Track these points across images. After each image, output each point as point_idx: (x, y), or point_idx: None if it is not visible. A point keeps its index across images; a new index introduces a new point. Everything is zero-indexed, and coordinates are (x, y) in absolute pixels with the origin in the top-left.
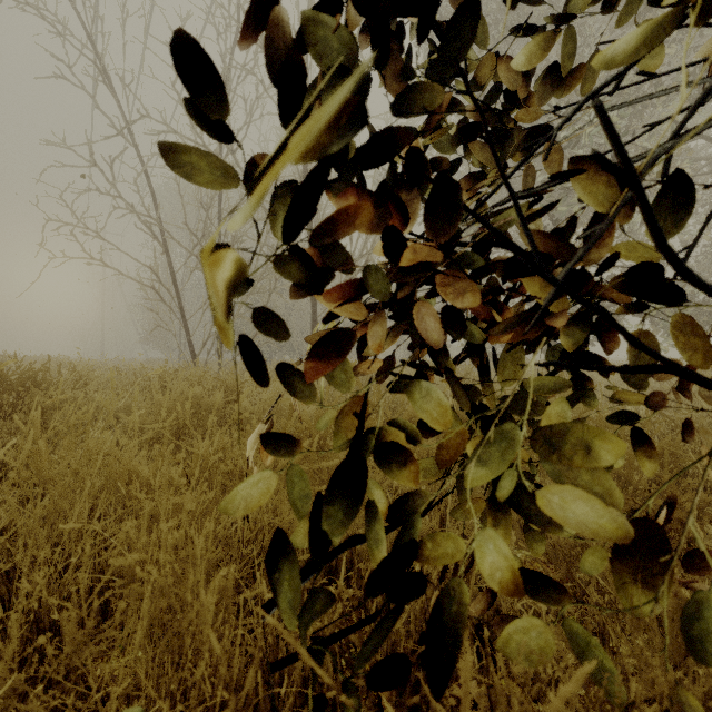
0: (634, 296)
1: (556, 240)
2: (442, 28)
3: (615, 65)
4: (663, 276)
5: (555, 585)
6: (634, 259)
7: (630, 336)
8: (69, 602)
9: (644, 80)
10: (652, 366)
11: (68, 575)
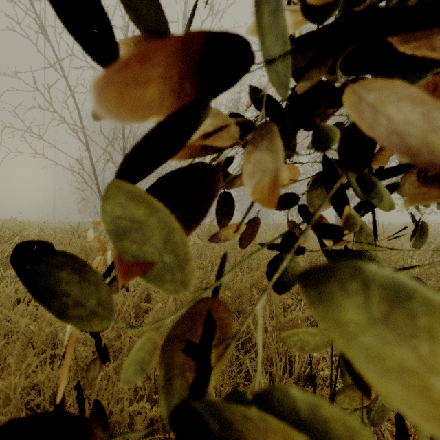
0: None
1: None
2: None
3: None
4: None
5: None
6: None
7: None
8: None
9: None
10: None
11: None
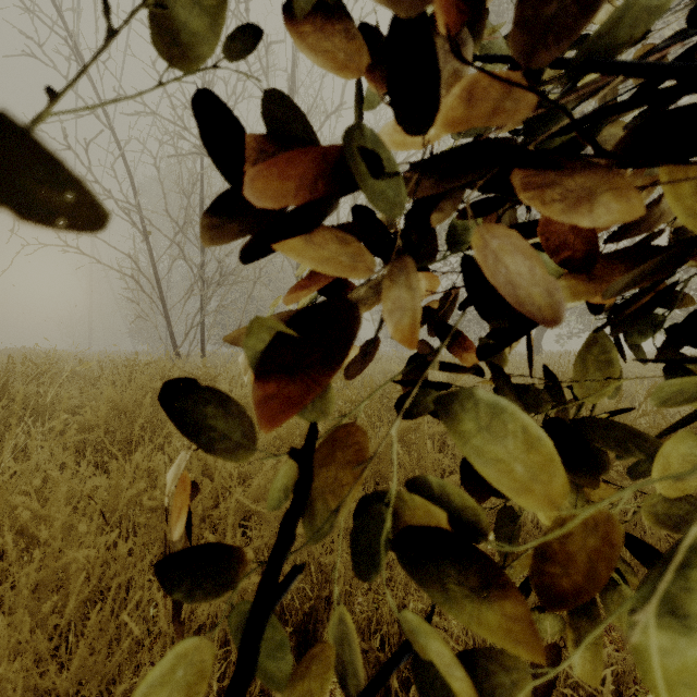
0: None
1: None
2: None
3: None
4: None
5: None
6: None
7: None
8: None
9: None
10: None
11: None
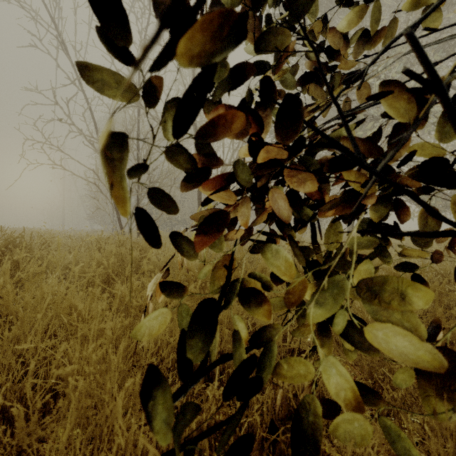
0: (424, 183)
1: (369, 143)
2: (285, 2)
3: (423, 2)
4: (448, 168)
5: (373, 395)
6: (425, 156)
7: (432, 210)
8: (19, 403)
9: (427, 34)
10: (449, 232)
11: (26, 379)
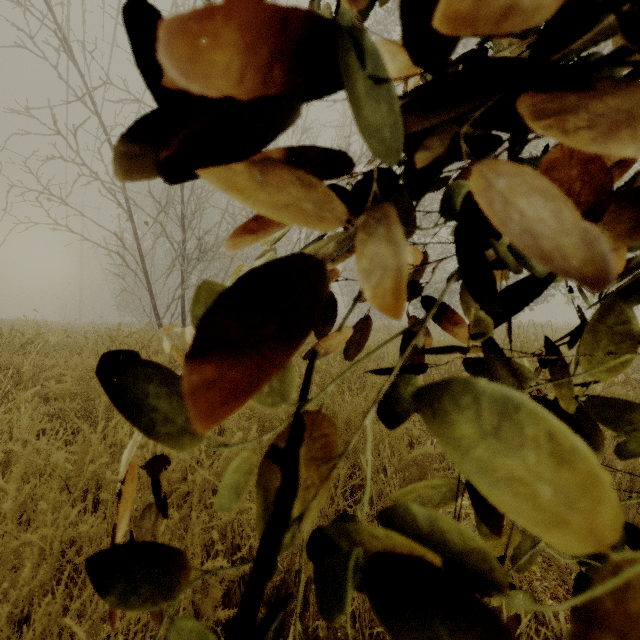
0: None
1: None
2: None
3: None
4: None
5: None
6: None
7: None
8: None
9: None
10: None
11: None
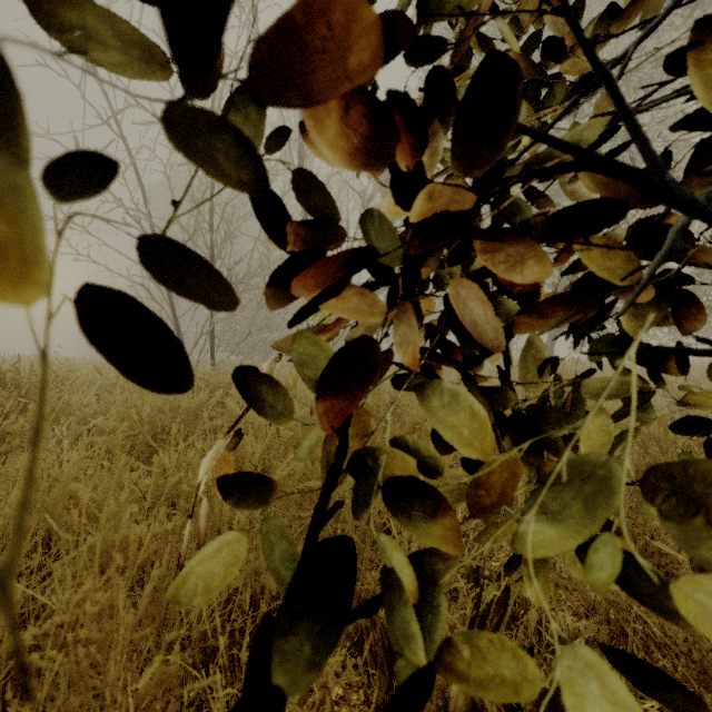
0: None
1: None
2: None
3: None
4: None
5: None
6: None
7: None
8: None
9: None
10: None
11: None
